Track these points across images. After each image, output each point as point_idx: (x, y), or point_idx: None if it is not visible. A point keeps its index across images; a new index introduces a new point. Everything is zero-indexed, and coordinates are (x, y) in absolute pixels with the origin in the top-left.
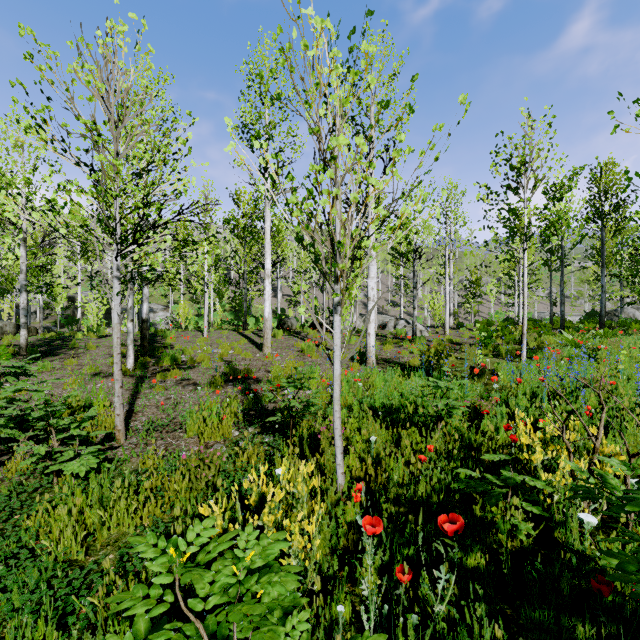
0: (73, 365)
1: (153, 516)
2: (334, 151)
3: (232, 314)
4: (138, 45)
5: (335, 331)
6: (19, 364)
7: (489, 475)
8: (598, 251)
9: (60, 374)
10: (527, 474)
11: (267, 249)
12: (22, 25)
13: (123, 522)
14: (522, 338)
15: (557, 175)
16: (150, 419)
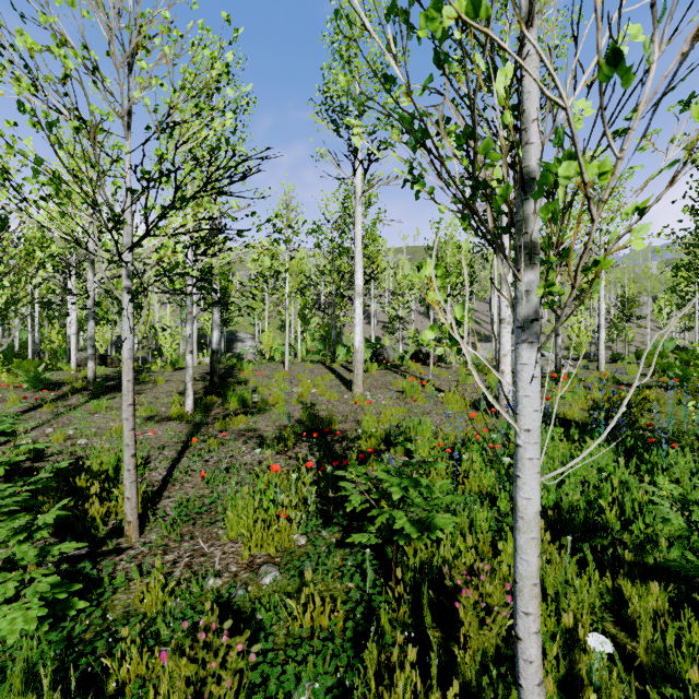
0: None
1: None
2: None
3: (321, 343)
4: None
5: (523, 391)
6: None
7: None
8: None
9: (113, 416)
10: None
11: (357, 260)
12: None
13: None
14: None
15: None
16: (184, 498)
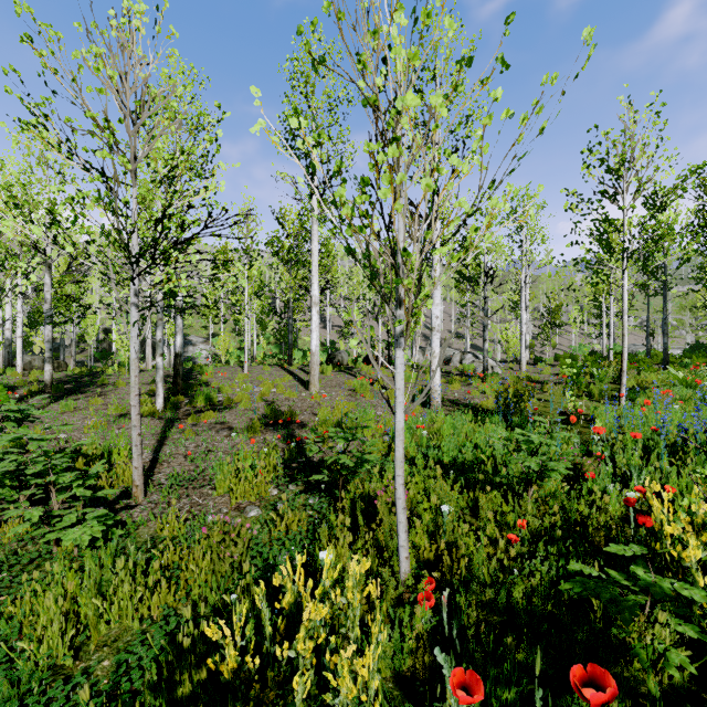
0: (99, 405)
1: (164, 606)
2: (397, 129)
3: (277, 347)
4: (158, 26)
5: (397, 370)
6: (19, 407)
7: (613, 572)
8: (706, 271)
9: (83, 415)
10: (673, 576)
11: (314, 273)
12: (18, 1)
13: (126, 613)
14: (621, 376)
15: (665, 177)
16: (175, 471)
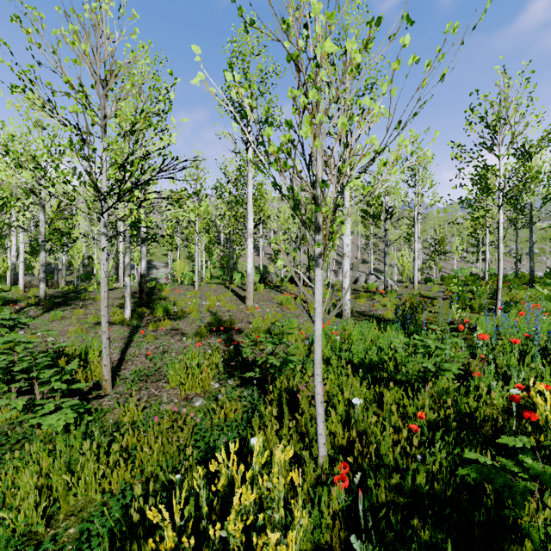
0: (80, 314)
1: (122, 482)
2: (316, 81)
3: (221, 270)
4: (122, 9)
5: (316, 286)
6: (11, 316)
7: (504, 460)
8: None
9: (68, 323)
10: None
11: (249, 211)
12: None
13: (91, 487)
14: (497, 293)
15: (534, 131)
16: (137, 368)
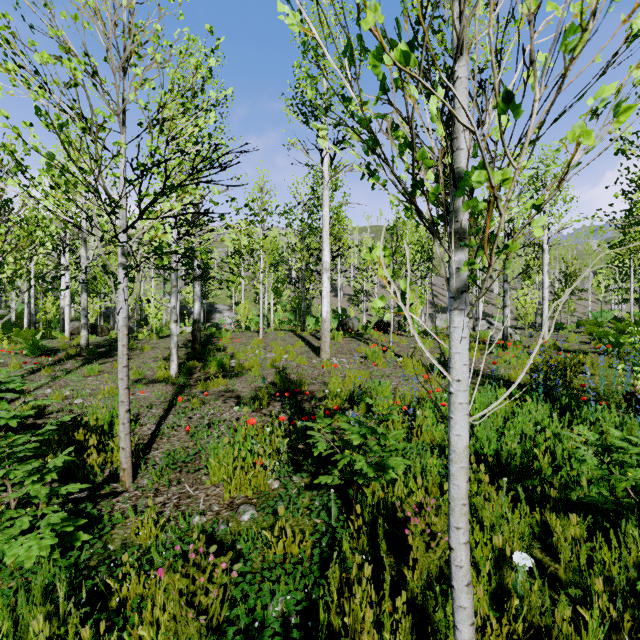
0: None
1: None
2: None
3: (293, 314)
4: None
5: (455, 349)
6: None
7: None
8: None
9: (105, 379)
10: None
11: (325, 238)
12: None
13: None
14: None
15: None
16: (171, 449)
